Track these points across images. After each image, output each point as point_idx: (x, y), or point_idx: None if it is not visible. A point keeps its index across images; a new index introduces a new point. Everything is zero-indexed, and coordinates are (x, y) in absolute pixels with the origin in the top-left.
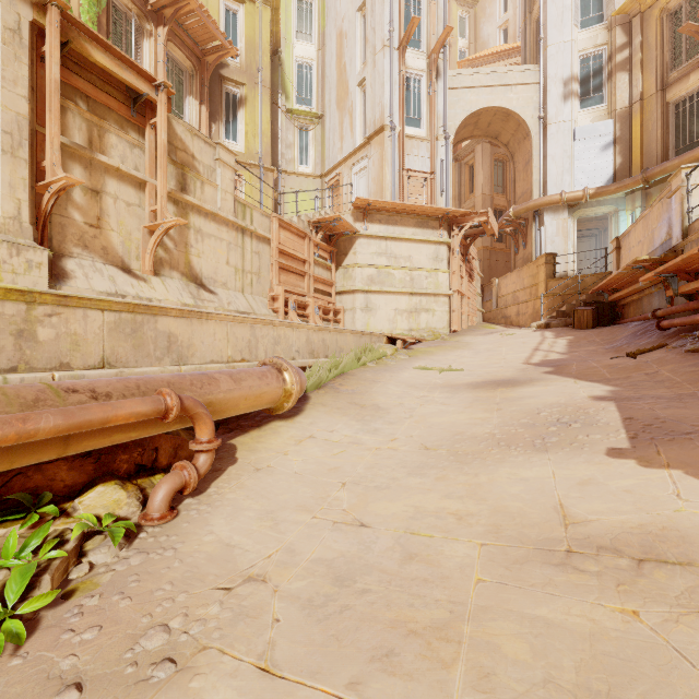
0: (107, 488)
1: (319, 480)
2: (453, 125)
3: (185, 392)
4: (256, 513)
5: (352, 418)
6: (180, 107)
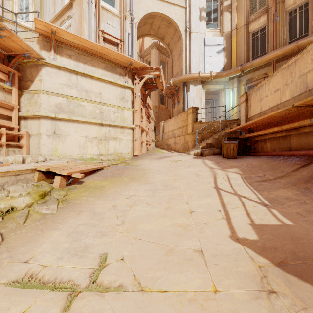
0: None
1: None
2: (137, 17)
3: None
4: None
5: None
6: None
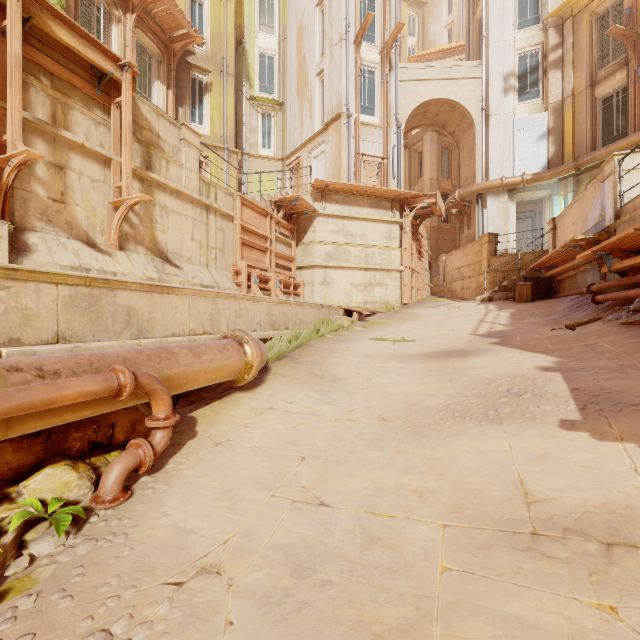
0: (56, 470)
1: (278, 453)
2: (404, 114)
3: (141, 368)
4: (213, 492)
5: (311, 389)
6: (148, 91)
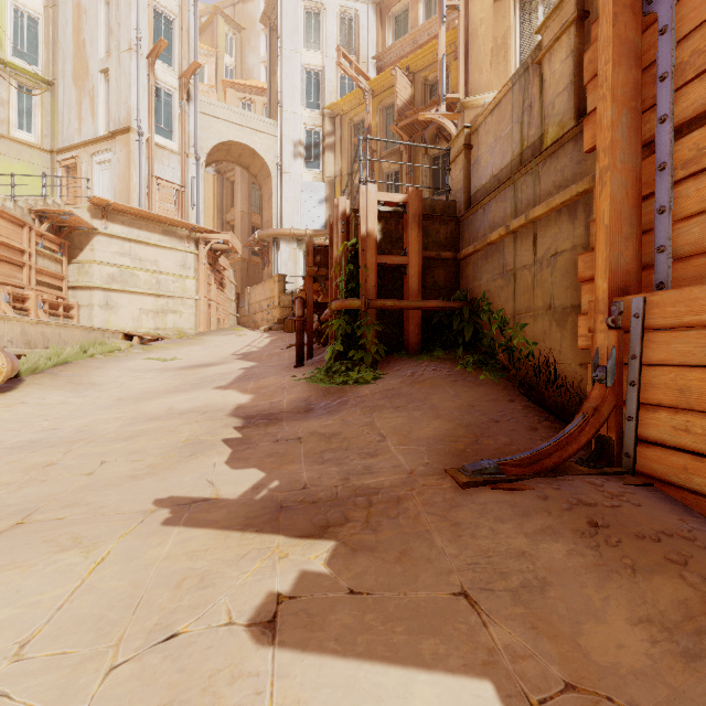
0: None
1: (27, 420)
2: (206, 147)
3: None
4: None
5: (66, 391)
6: None
